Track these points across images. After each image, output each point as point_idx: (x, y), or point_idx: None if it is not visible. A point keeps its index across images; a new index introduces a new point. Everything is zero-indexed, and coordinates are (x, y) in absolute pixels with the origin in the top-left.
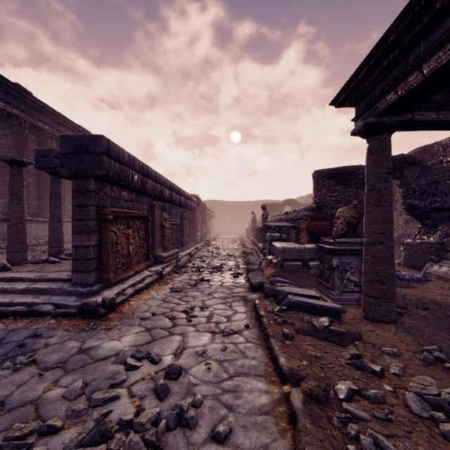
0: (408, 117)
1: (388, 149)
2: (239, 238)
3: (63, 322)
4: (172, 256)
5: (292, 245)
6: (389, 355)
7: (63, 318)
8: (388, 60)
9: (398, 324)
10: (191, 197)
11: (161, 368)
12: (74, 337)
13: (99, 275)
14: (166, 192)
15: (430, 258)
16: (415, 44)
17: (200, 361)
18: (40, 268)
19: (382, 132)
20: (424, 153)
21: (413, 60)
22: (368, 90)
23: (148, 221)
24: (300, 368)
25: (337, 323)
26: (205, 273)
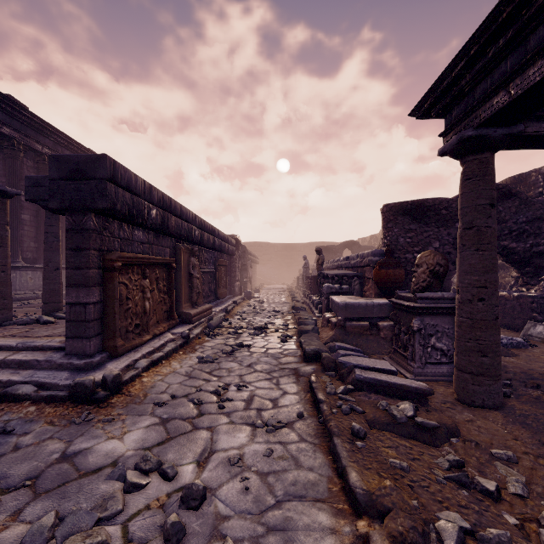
0: (520, 128)
1: (491, 173)
2: (287, 289)
3: (47, 410)
4: (203, 313)
5: (356, 299)
6: (501, 461)
7: (47, 405)
8: (496, 48)
9: (505, 411)
10: (228, 239)
11: (176, 488)
12: (57, 435)
13: (102, 342)
14: (195, 231)
15: (532, 316)
16: (540, 21)
17: (233, 473)
18: (27, 331)
19: (482, 150)
20: (518, 184)
21: (535, 44)
22: (464, 93)
23: (171, 269)
24: (382, 493)
25: (423, 409)
26: (245, 336)
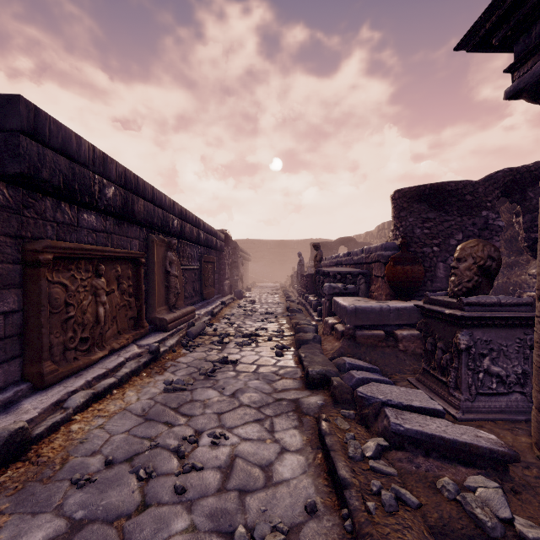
0: None
1: None
2: (281, 287)
3: None
4: (183, 317)
5: (366, 302)
6: None
7: None
8: None
9: None
10: (216, 233)
11: None
12: None
13: (22, 368)
14: (173, 221)
15: None
16: None
17: None
18: None
19: None
20: None
21: None
22: None
23: (140, 265)
24: None
25: (508, 490)
26: (231, 347)
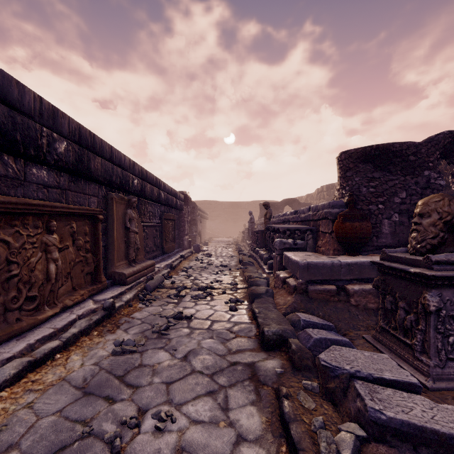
0: None
1: None
2: (234, 242)
3: None
4: (143, 271)
5: (317, 257)
6: None
7: None
8: None
9: None
10: (176, 193)
11: None
12: None
13: None
14: (133, 180)
15: None
16: None
17: None
18: None
19: None
20: None
21: None
22: None
23: (97, 222)
24: None
25: None
26: (187, 300)
